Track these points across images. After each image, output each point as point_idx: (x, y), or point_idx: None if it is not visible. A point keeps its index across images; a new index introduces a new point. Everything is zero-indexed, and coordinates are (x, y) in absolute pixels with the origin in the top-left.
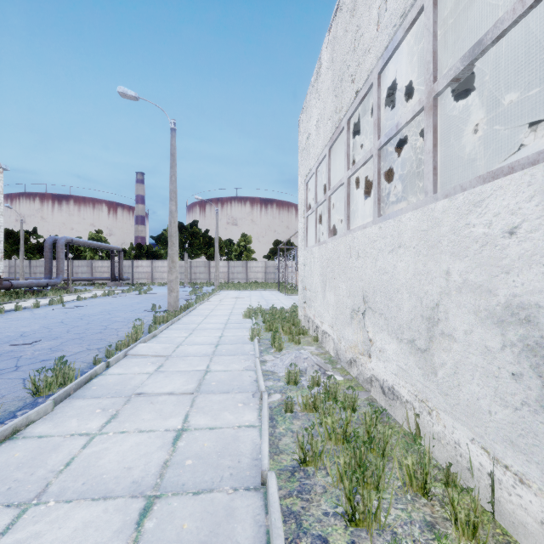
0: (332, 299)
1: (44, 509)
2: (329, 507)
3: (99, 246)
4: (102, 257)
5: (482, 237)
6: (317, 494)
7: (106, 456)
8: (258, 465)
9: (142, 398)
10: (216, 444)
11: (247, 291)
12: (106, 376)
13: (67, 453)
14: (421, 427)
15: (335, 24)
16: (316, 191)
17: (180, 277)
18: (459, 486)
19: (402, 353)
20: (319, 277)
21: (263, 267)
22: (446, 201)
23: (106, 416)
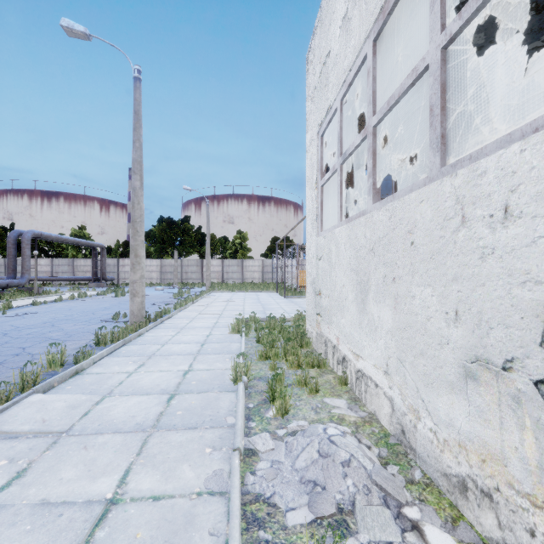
0: (388, 319)
1: None
2: None
3: (77, 242)
4: (85, 256)
5: None
6: None
7: None
8: None
9: None
10: None
11: (242, 293)
12: None
13: None
14: None
15: None
16: (341, 137)
17: (170, 277)
18: None
19: None
20: (349, 276)
21: (260, 266)
22: None
23: None
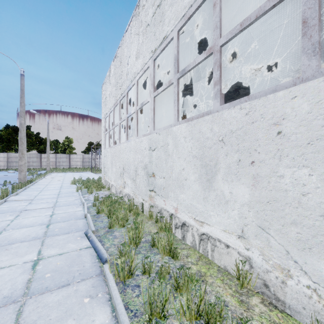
0: (115, 170)
1: (9, 231)
2: (104, 218)
3: None
4: None
5: (142, 149)
6: (101, 217)
7: (24, 222)
8: (84, 216)
9: (28, 211)
10: (68, 215)
11: (71, 173)
12: (0, 208)
13: (5, 224)
14: (134, 202)
15: (115, 60)
16: (109, 124)
17: (15, 165)
18: (134, 205)
19: (131, 183)
20: (110, 162)
21: (81, 158)
22: (138, 139)
23: (14, 216)
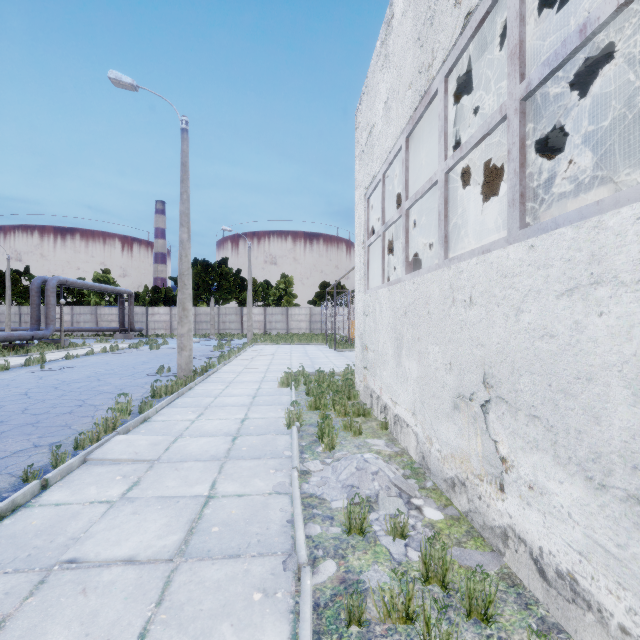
0: (414, 370)
1: None
2: None
3: (103, 288)
4: (110, 303)
5: None
6: None
7: None
8: None
9: (71, 574)
10: None
11: (287, 346)
12: (33, 509)
13: None
14: None
15: None
16: (384, 207)
17: (206, 327)
18: None
19: (606, 516)
20: (389, 333)
21: (308, 315)
22: None
23: None
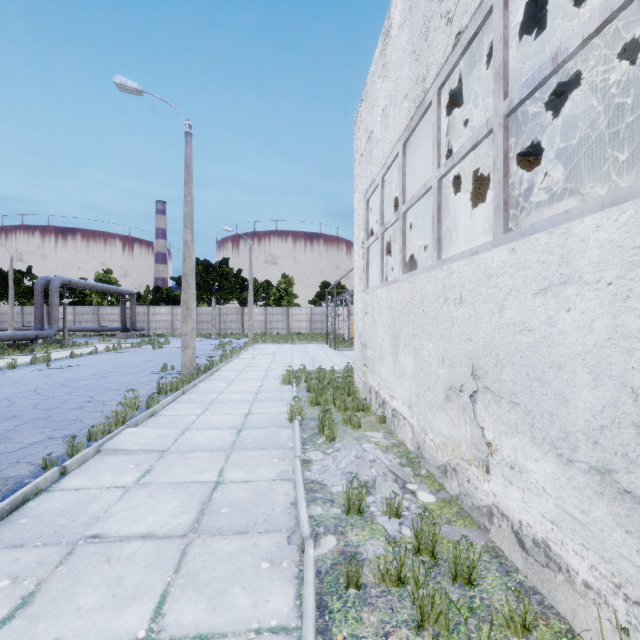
0: (410, 365)
1: None
2: None
3: (106, 288)
4: (111, 303)
5: None
6: None
7: None
8: None
9: (95, 547)
10: None
11: (288, 345)
12: (54, 493)
13: None
14: None
15: None
16: (382, 209)
17: (207, 327)
18: None
19: (573, 487)
20: (387, 331)
21: (308, 314)
22: None
23: (12, 598)
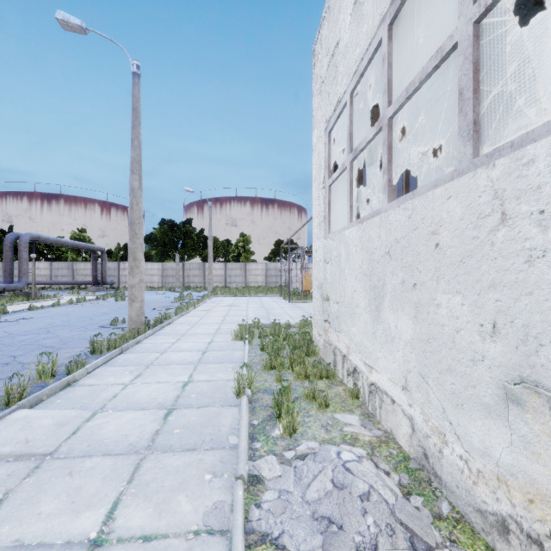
0: (407, 329)
1: None
2: None
3: (76, 245)
4: (85, 259)
5: None
6: None
7: None
8: None
9: None
10: None
11: (245, 297)
12: None
13: None
14: None
15: None
16: (351, 132)
17: (172, 281)
18: None
19: None
20: (361, 281)
21: (264, 269)
22: None
23: None
